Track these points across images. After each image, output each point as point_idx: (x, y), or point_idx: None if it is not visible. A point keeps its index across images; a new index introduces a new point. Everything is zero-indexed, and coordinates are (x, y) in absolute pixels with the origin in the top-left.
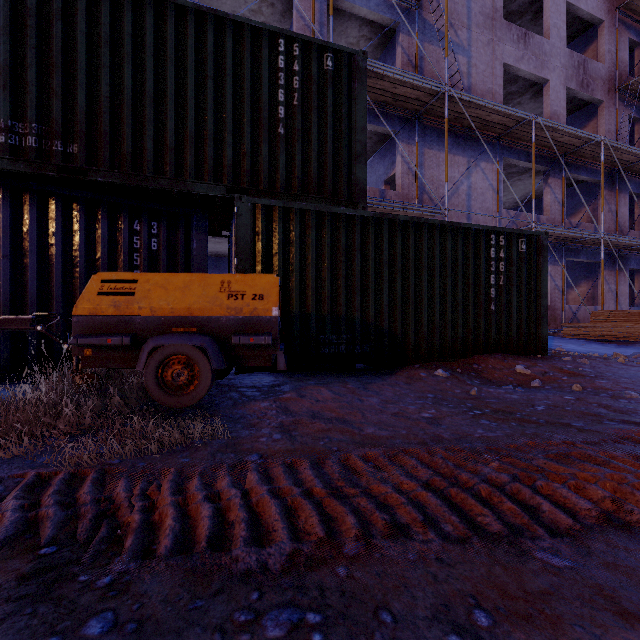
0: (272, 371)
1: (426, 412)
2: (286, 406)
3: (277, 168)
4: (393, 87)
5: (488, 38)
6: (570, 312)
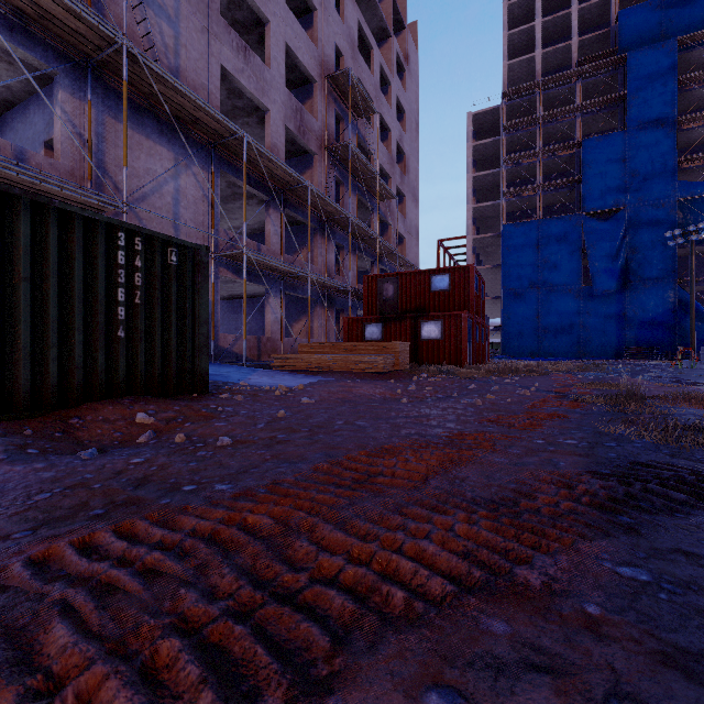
0: None
1: None
2: None
3: None
4: None
5: (203, 25)
6: (289, 344)
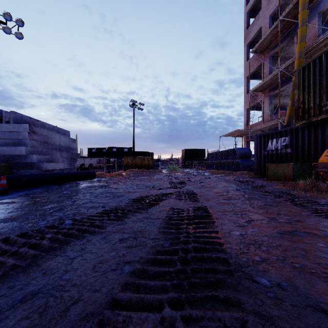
0: None
1: None
2: None
3: None
4: None
5: None
6: None
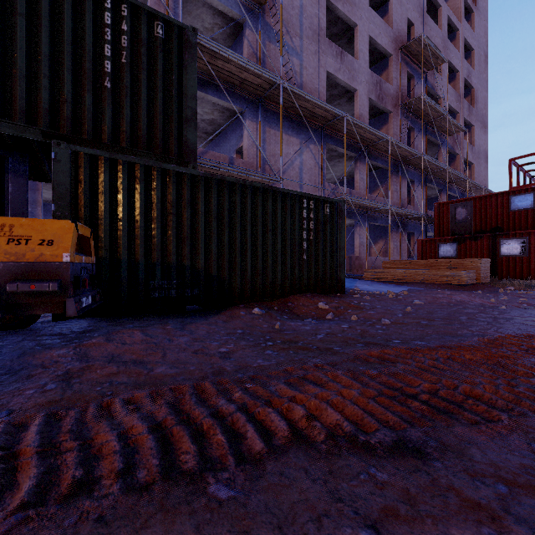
0: (97, 316)
1: (225, 347)
2: (86, 352)
3: (103, 120)
4: (239, 71)
5: (315, 49)
6: (371, 261)
